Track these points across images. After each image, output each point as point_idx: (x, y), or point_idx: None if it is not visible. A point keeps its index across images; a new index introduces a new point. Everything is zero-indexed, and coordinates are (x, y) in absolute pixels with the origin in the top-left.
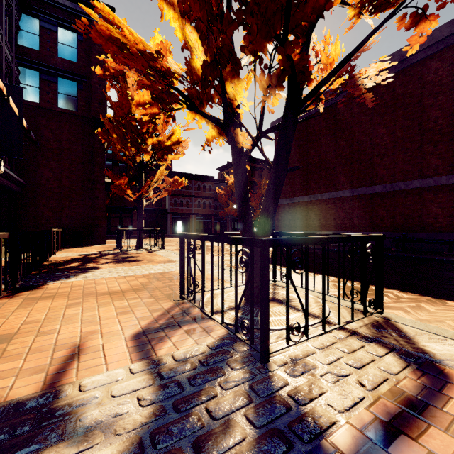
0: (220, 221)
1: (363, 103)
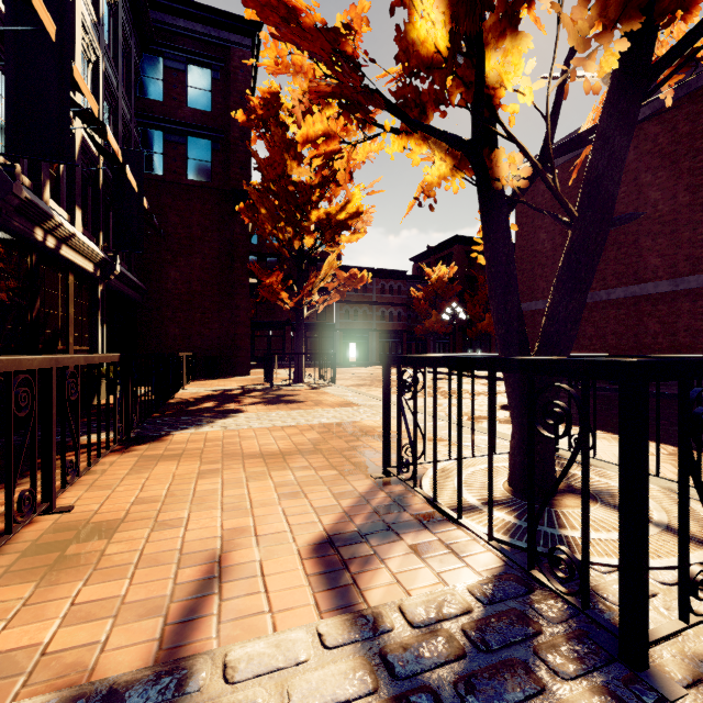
0: (416, 342)
1: (701, 113)
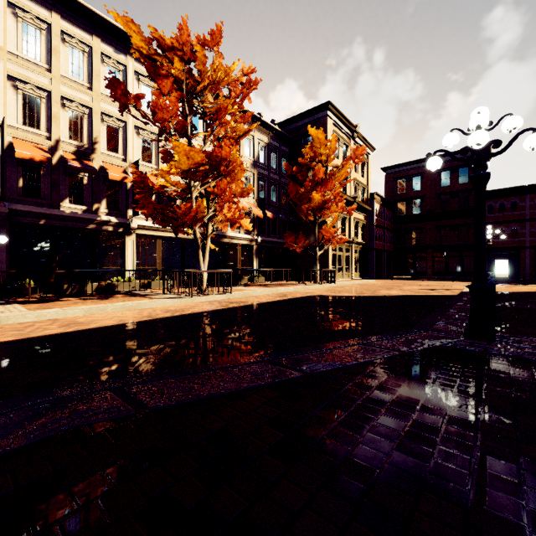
0: None
1: None
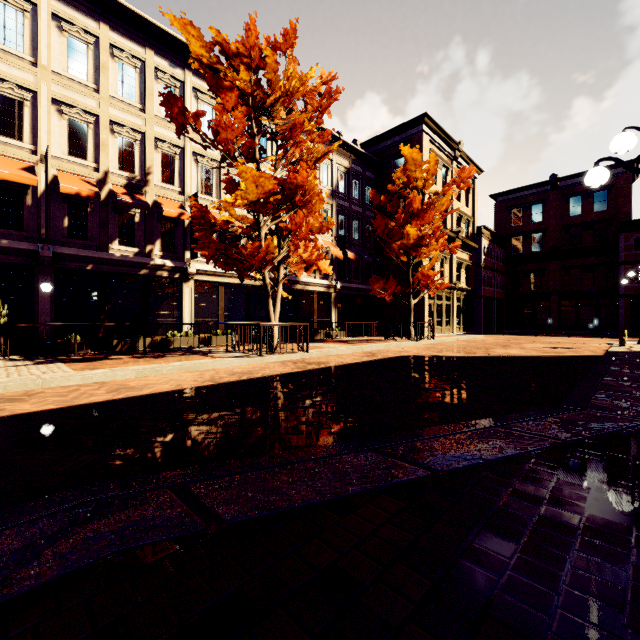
0: None
1: None
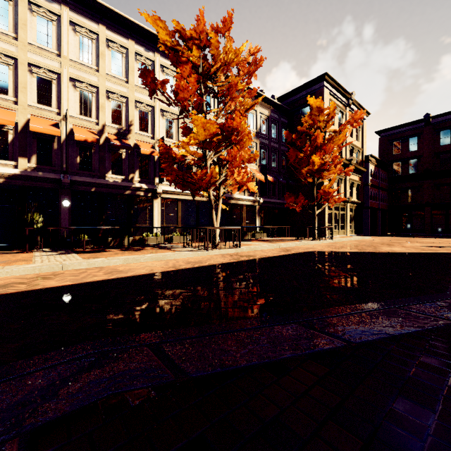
0: None
1: None
